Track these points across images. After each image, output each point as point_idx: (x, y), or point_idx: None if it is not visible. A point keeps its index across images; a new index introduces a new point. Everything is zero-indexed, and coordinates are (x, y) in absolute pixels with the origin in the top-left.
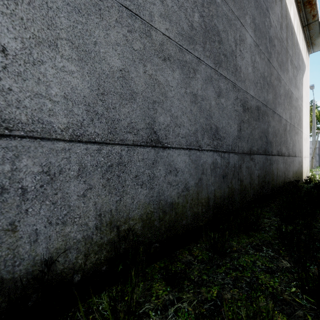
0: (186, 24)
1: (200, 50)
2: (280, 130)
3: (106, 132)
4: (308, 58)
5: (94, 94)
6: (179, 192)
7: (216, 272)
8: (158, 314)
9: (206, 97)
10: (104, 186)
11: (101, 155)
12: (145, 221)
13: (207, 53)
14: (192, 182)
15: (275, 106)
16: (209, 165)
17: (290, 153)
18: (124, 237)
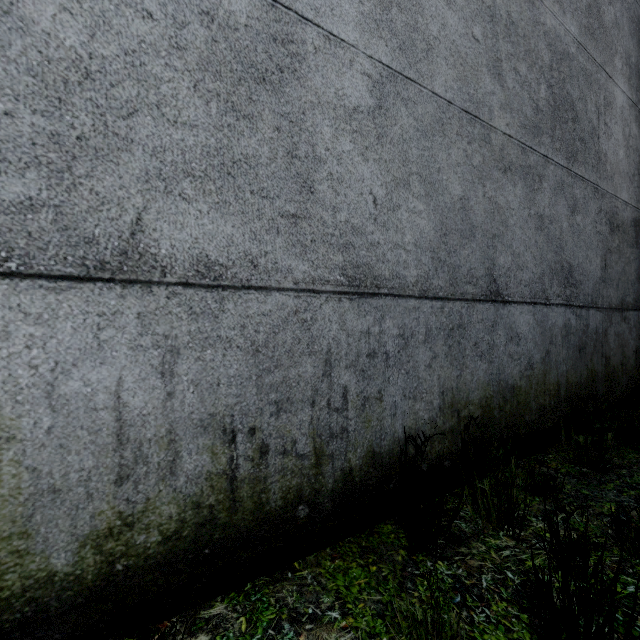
0: (530, 107)
1: (548, 143)
2: None
3: (448, 284)
4: None
5: (437, 236)
6: (521, 370)
7: (602, 489)
8: (540, 520)
9: (556, 217)
10: (446, 355)
11: (443, 315)
12: (484, 409)
13: (556, 145)
14: (537, 356)
15: None
16: (559, 330)
17: None
18: (467, 426)
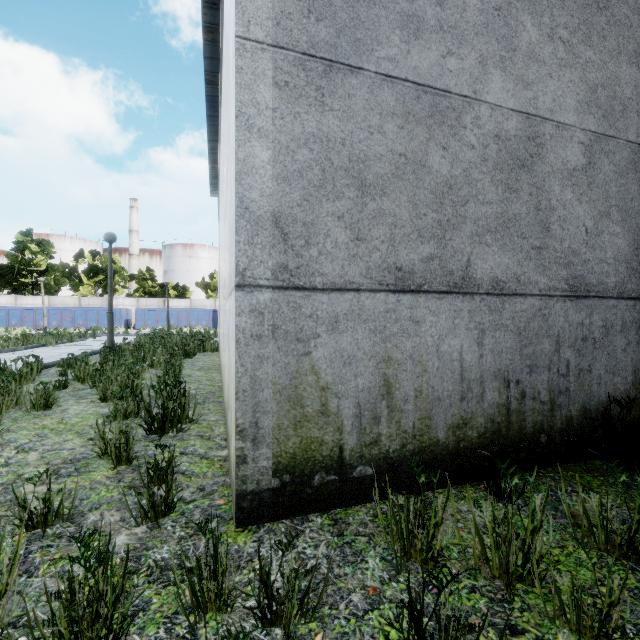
0: None
1: None
2: None
3: (639, 287)
4: None
5: (630, 250)
6: None
7: None
8: None
9: None
10: (637, 342)
11: (635, 311)
12: None
13: None
14: None
15: None
16: None
17: None
18: None
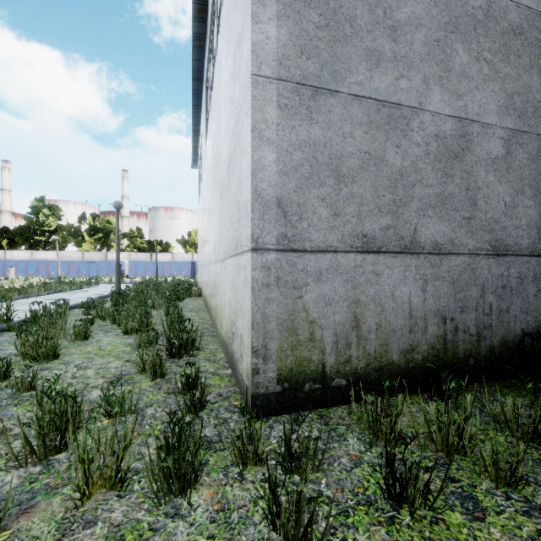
0: None
1: None
2: None
3: None
4: None
5: (540, 219)
6: None
7: None
8: None
9: None
10: None
11: None
12: None
13: None
14: None
15: None
16: None
17: None
18: None
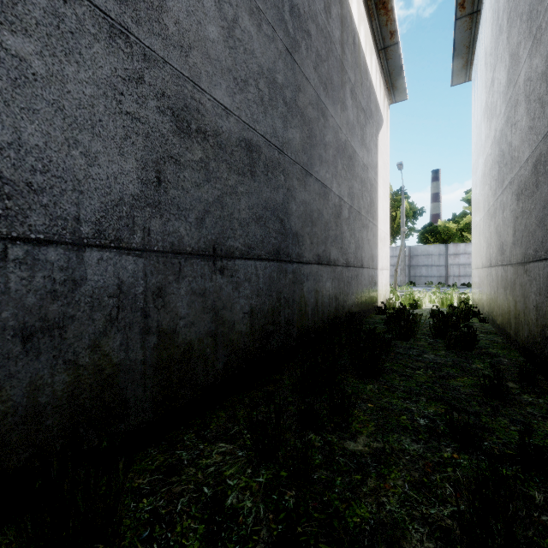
0: None
1: None
2: (324, 213)
3: None
4: (387, 109)
5: None
6: None
7: None
8: None
9: None
10: None
11: None
12: None
13: None
14: None
15: (311, 161)
16: None
17: (350, 261)
18: None
